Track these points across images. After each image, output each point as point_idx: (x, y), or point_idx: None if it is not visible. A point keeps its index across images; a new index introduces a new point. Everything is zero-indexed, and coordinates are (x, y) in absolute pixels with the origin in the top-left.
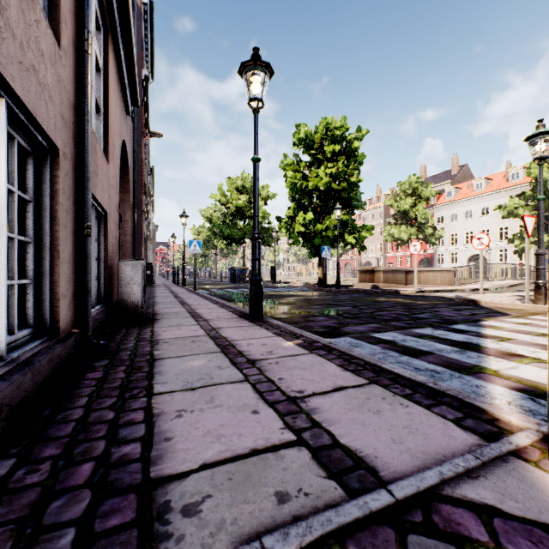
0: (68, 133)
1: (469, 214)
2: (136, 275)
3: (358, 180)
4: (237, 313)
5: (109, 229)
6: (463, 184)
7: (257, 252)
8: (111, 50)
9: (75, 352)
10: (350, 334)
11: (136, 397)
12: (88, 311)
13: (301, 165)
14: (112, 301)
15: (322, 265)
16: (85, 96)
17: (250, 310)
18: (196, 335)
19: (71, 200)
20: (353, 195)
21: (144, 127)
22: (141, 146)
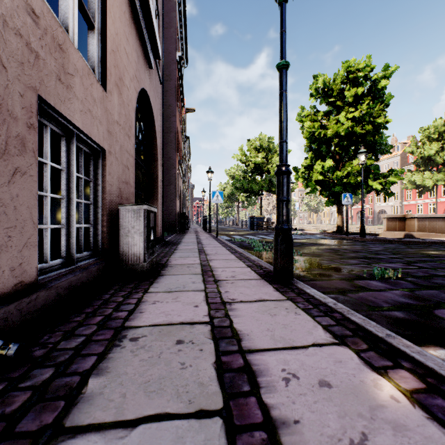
0: None
1: None
2: (138, 223)
3: (386, 121)
4: (256, 270)
5: (108, 169)
6: None
7: (285, 191)
8: None
9: None
10: None
11: None
12: None
13: (318, 114)
14: (118, 251)
15: (341, 213)
16: None
17: (274, 269)
18: (192, 321)
19: None
20: (378, 138)
21: (180, 102)
22: (175, 115)
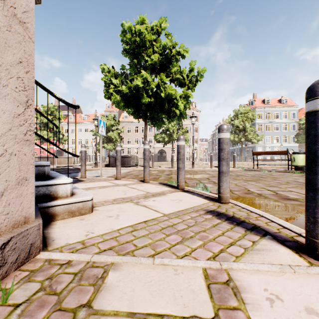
0: None
1: (80, 130)
2: None
3: None
4: None
5: None
6: (78, 115)
7: None
8: None
9: None
10: None
11: None
12: None
13: None
14: None
15: None
16: None
17: None
18: None
19: None
20: None
21: None
22: None
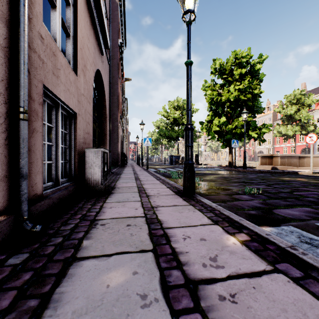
0: None
1: None
2: (97, 160)
3: (260, 92)
4: (173, 189)
5: (78, 125)
6: None
7: (190, 140)
8: None
9: None
10: (290, 222)
11: None
12: (24, 195)
13: (216, 86)
14: (83, 178)
15: (231, 153)
16: None
17: (183, 188)
18: (134, 216)
19: None
20: (255, 103)
21: (120, 74)
22: (118, 84)
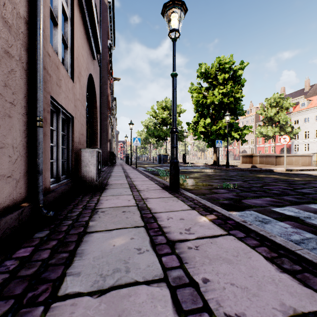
0: (14, 37)
1: None
2: (92, 159)
3: (241, 96)
4: (160, 185)
5: (75, 127)
6: (313, 97)
7: (175, 142)
8: (78, 9)
9: (19, 224)
10: (252, 208)
11: (34, 303)
12: (40, 187)
13: (202, 89)
14: (79, 176)
15: (216, 152)
16: (37, 14)
17: (169, 183)
18: (128, 205)
19: (20, 95)
20: (237, 106)
21: (109, 74)
22: (107, 84)
